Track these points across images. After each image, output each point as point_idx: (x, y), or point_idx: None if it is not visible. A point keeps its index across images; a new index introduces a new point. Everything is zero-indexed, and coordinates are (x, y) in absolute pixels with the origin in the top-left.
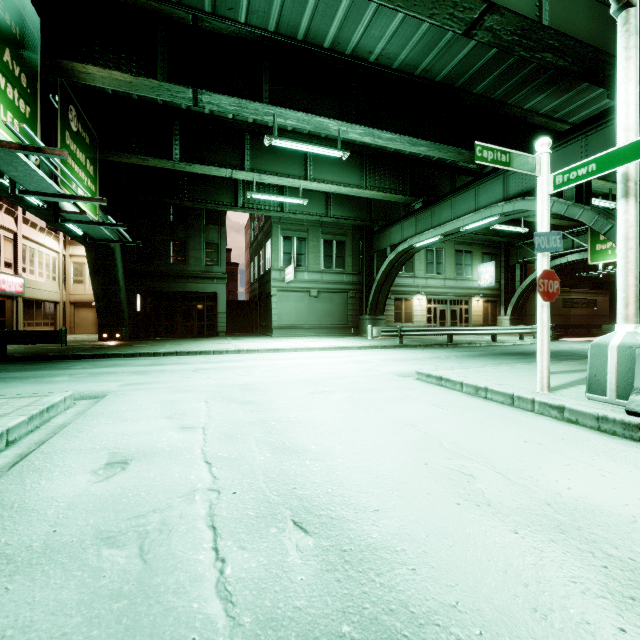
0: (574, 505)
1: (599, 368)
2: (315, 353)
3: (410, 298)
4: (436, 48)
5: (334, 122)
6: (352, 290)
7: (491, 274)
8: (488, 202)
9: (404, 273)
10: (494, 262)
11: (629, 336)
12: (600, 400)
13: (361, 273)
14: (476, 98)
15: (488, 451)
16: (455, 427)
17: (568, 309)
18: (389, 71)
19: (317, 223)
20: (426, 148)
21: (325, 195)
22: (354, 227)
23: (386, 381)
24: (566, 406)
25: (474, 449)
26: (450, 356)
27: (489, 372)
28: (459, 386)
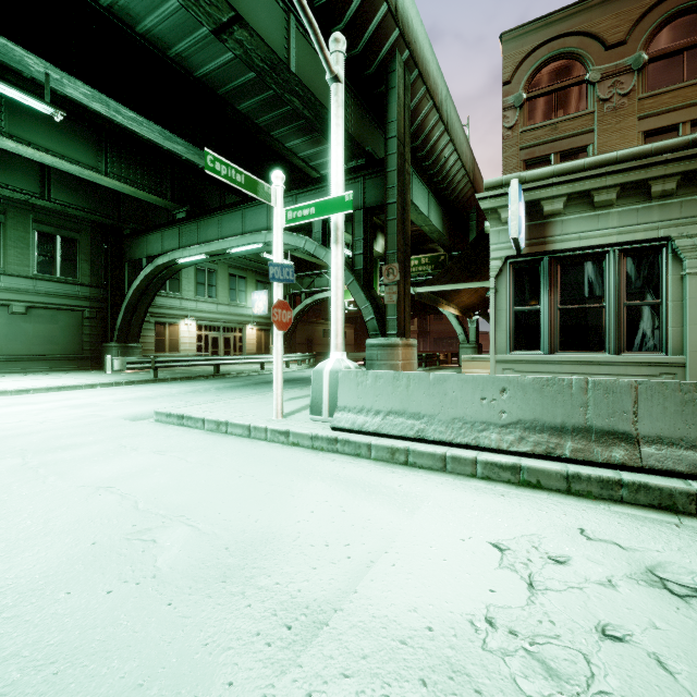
0: (253, 539)
1: (318, 391)
2: (3, 399)
3: (176, 323)
4: (192, 36)
5: (36, 59)
6: (90, 308)
7: (264, 303)
8: (254, 228)
9: (168, 292)
10: (267, 291)
11: (337, 362)
12: (319, 420)
13: (105, 286)
14: (241, 116)
15: (193, 499)
16: (168, 477)
17: (327, 339)
18: (132, 32)
19: (25, 204)
20: (184, 148)
21: (39, 166)
22: (94, 223)
23: (105, 429)
24: (291, 430)
25: (176, 501)
26: (211, 389)
27: (239, 403)
28: (201, 423)
